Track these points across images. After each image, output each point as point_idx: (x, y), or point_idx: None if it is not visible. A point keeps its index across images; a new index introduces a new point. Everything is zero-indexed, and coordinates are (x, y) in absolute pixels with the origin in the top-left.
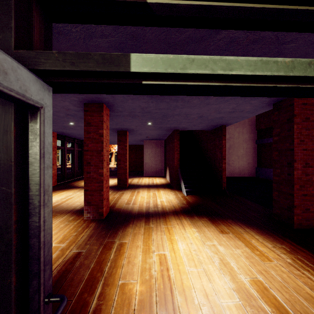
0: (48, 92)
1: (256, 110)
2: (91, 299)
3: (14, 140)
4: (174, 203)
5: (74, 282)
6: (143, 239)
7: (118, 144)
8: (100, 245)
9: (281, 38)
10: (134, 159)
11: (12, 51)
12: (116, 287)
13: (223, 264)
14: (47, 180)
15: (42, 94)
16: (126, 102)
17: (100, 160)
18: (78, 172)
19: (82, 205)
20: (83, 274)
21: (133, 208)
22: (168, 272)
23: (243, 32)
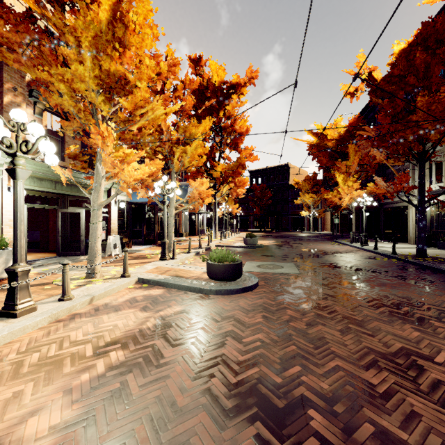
0: None
1: None
2: None
3: None
4: None
5: None
6: None
7: None
8: None
9: None
10: None
11: None
12: None
13: None
14: None
15: None
16: None
17: None
18: None
19: None
20: None
21: None
22: None
23: None
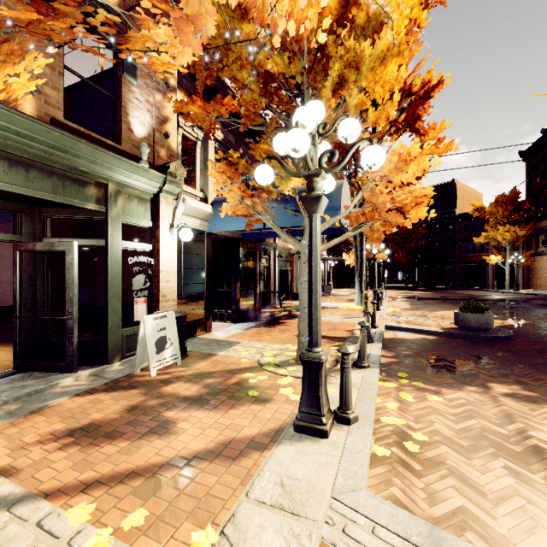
0: None
1: None
2: None
3: None
4: None
5: None
6: None
7: None
8: None
9: None
10: None
11: None
12: None
13: None
14: None
15: None
16: None
17: None
18: None
19: None
20: None
21: None
22: None
23: None
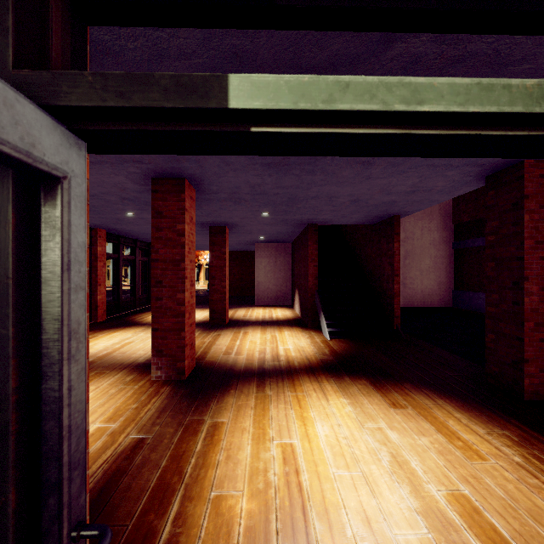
0: (78, 151)
1: (454, 188)
2: (160, 524)
3: (13, 237)
4: (308, 353)
5: (132, 493)
6: (254, 416)
7: (211, 250)
8: (178, 426)
9: (505, 54)
10: (239, 275)
11: (9, 73)
12: (205, 503)
13: (397, 464)
14: (75, 313)
15: (65, 153)
16: (224, 176)
17: (179, 277)
18: (143, 299)
19: (148, 356)
20: (147, 479)
21: (236, 361)
22: (297, 477)
23: (434, 44)
